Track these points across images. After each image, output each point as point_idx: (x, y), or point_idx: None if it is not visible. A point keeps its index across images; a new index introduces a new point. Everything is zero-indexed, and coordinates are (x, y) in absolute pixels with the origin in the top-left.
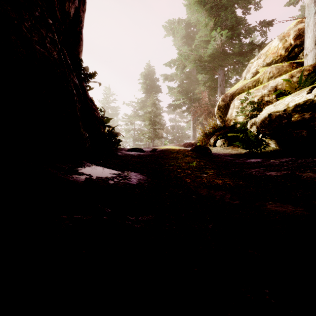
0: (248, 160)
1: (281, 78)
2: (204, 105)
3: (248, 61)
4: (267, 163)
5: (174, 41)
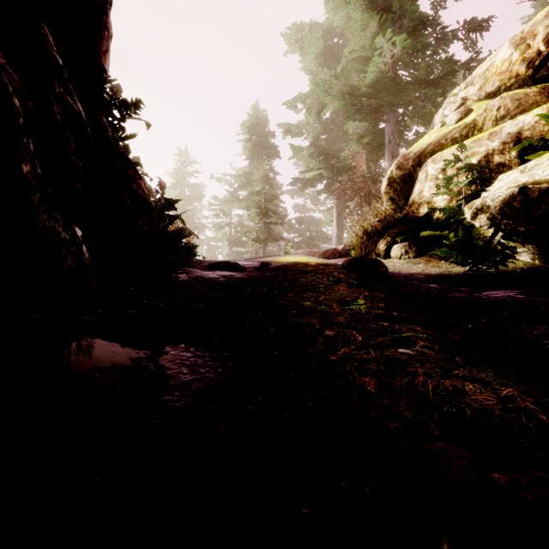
0: (484, 294)
1: (531, 115)
2: (359, 179)
3: (442, 96)
4: None
5: (303, 61)
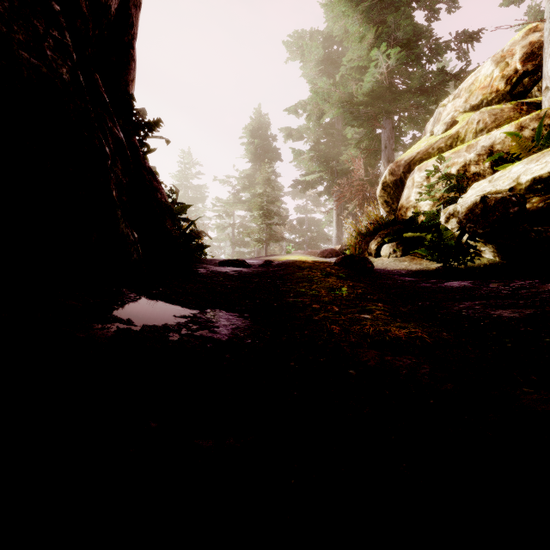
0: (445, 284)
1: (501, 131)
2: (357, 182)
3: (435, 104)
4: (487, 291)
5: (304, 68)
